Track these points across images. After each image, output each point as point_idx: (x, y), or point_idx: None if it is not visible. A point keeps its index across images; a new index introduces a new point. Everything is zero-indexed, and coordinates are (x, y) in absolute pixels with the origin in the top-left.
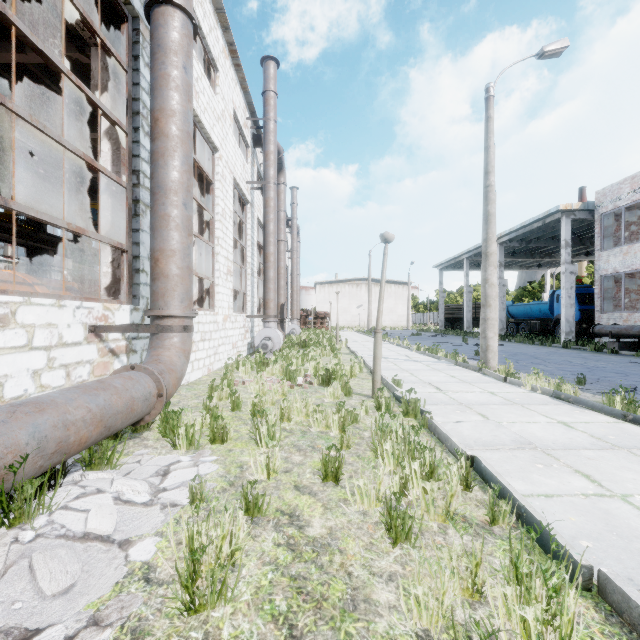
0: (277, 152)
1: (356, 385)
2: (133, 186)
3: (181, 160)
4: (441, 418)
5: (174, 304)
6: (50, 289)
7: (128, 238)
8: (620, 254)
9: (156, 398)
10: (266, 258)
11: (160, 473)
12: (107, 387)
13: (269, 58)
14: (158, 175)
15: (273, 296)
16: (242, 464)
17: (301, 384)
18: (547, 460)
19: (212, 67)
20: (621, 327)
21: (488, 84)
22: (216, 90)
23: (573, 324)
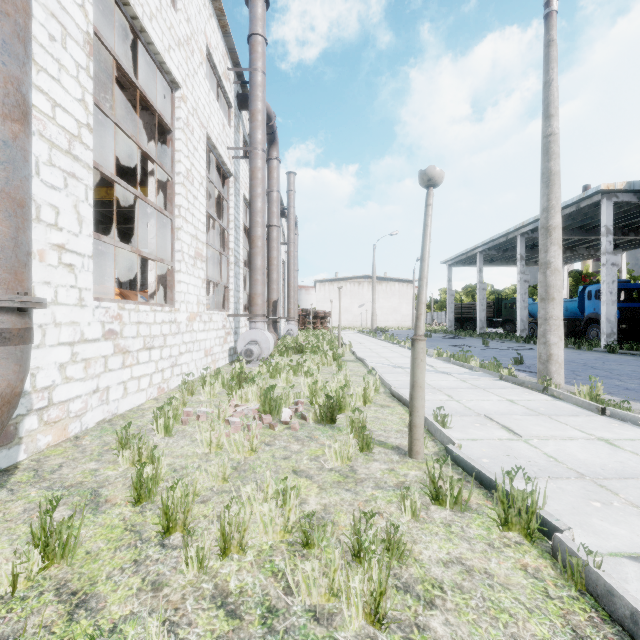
0: (268, 117)
1: (374, 421)
2: None
3: None
4: (582, 534)
5: None
6: None
7: None
8: None
9: None
10: (252, 242)
11: None
12: None
13: None
14: None
15: (261, 290)
16: None
17: (287, 421)
18: None
19: None
20: None
21: None
22: (176, 5)
23: (615, 324)
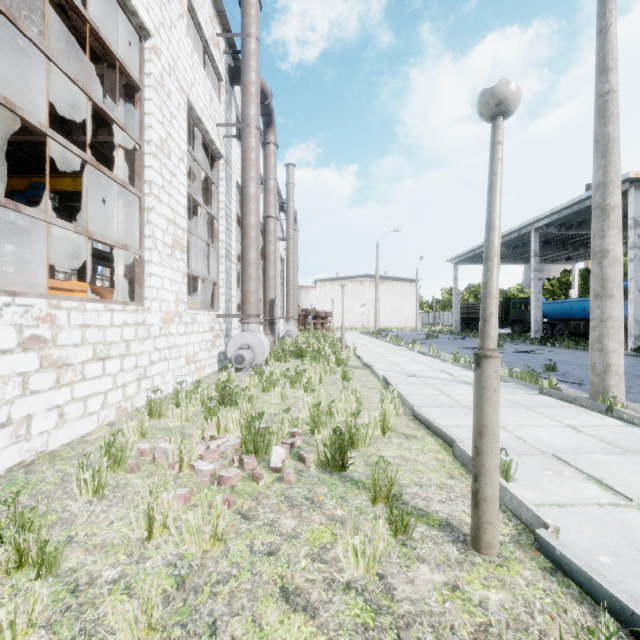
0: (263, 94)
1: (401, 465)
2: None
3: None
4: None
5: None
6: None
7: None
8: None
9: None
10: (244, 232)
11: None
12: None
13: None
14: None
15: (254, 286)
16: None
17: (278, 467)
18: None
19: None
20: None
21: None
22: None
23: None
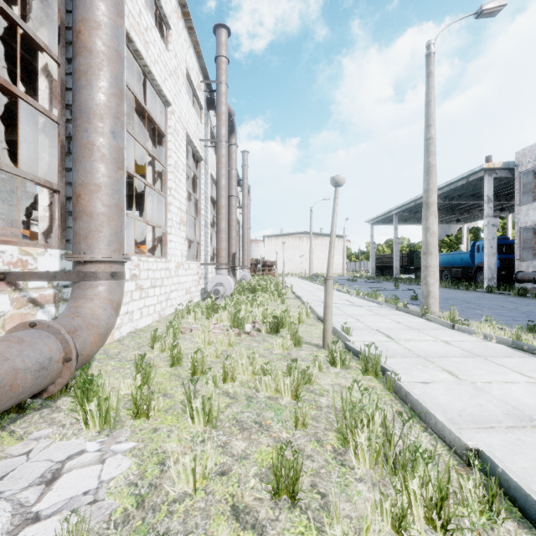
0: (229, 115)
1: (304, 332)
2: (66, 122)
3: (108, 81)
4: (404, 376)
5: (99, 247)
6: None
7: (60, 177)
8: None
9: (62, 363)
10: (218, 210)
11: (46, 478)
12: None
13: (221, 26)
14: (80, 97)
15: (225, 245)
16: (165, 457)
17: (249, 332)
18: None
19: (164, 24)
20: None
21: (429, 41)
22: (168, 47)
23: (495, 271)
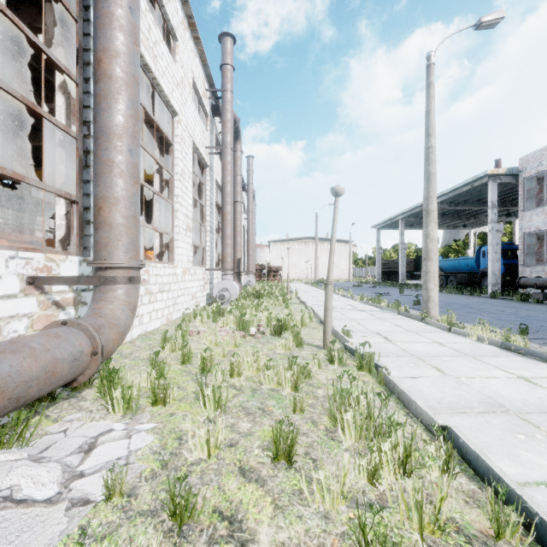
0: (234, 121)
1: (307, 335)
2: (84, 137)
3: (126, 104)
4: (396, 372)
5: (118, 254)
6: (11, 242)
7: (78, 189)
8: (542, 214)
9: (90, 357)
10: (223, 216)
11: (84, 448)
12: (19, 349)
13: (226, 34)
14: (101, 119)
15: (230, 251)
16: (182, 434)
17: (254, 334)
18: (526, 428)
19: (171, 36)
20: (545, 279)
21: (429, 52)
22: (175, 58)
23: (499, 277)
